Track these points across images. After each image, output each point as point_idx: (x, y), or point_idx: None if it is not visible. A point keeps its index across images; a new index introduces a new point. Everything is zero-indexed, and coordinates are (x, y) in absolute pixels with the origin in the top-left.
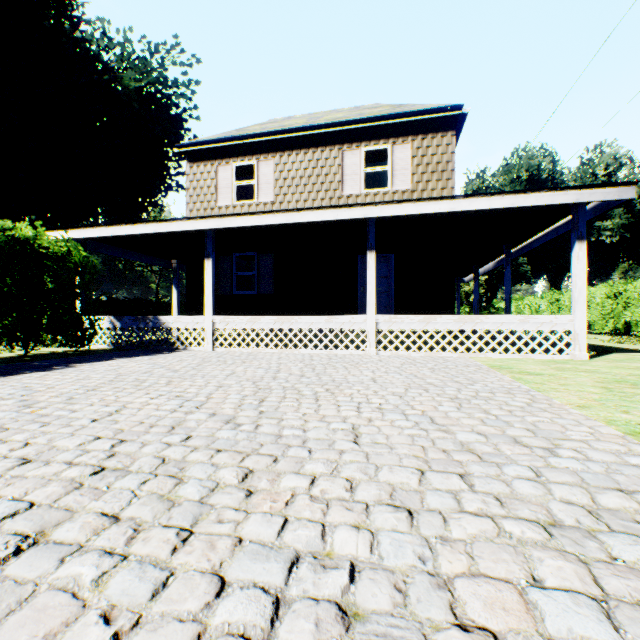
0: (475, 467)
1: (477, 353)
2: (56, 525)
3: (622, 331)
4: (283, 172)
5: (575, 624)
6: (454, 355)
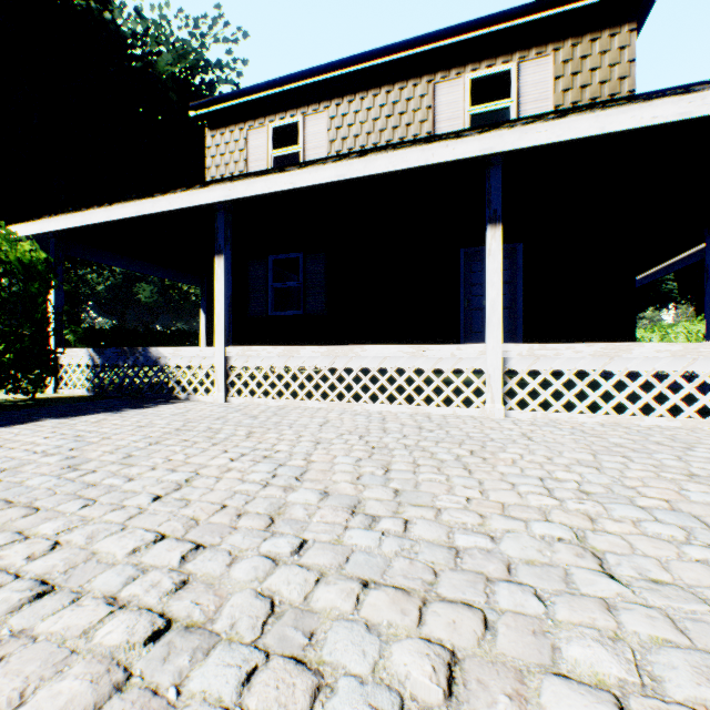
0: None
1: None
2: None
3: None
4: (341, 128)
5: None
6: (672, 423)
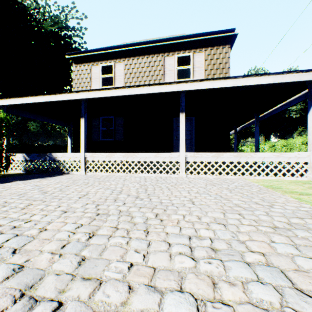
0: None
1: (249, 176)
2: None
3: None
4: (129, 69)
5: None
6: (234, 177)
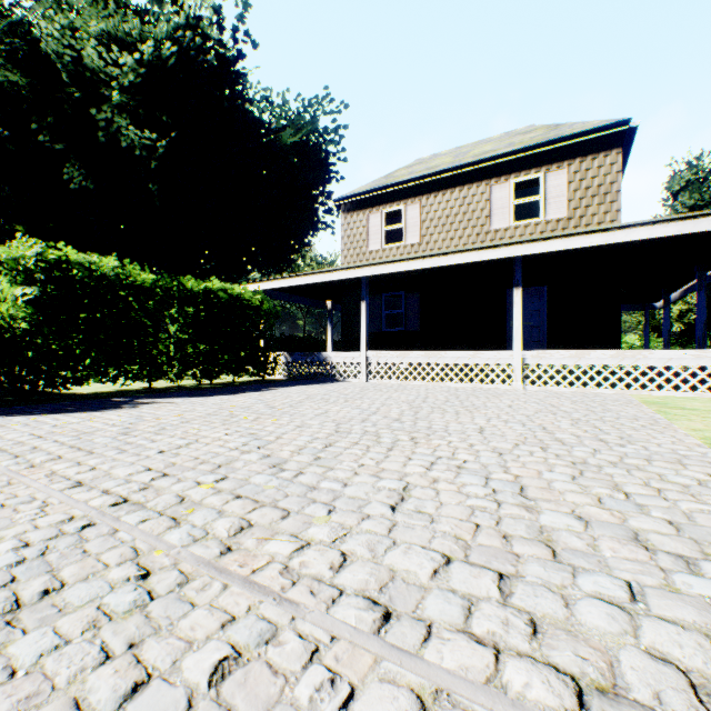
0: (554, 446)
1: (639, 390)
2: (334, 443)
3: None
4: (429, 213)
5: (555, 477)
6: (611, 392)
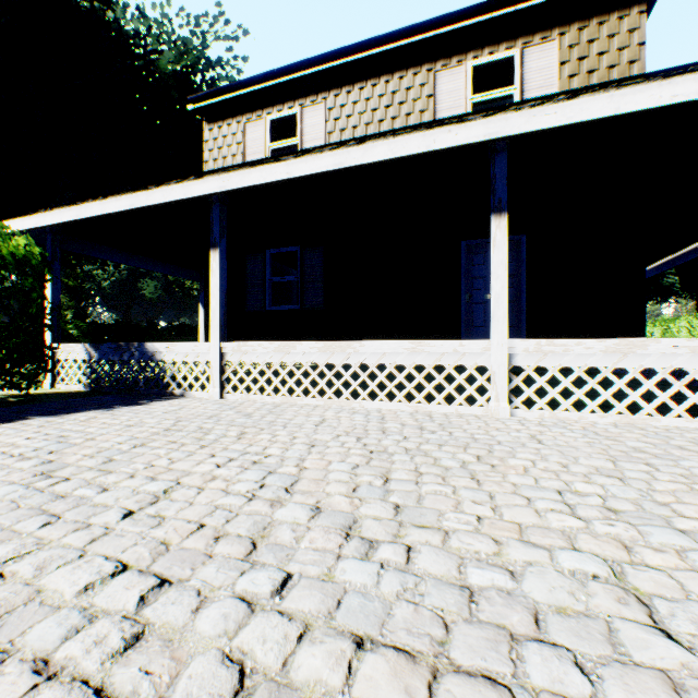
0: None
1: None
2: None
3: None
4: (339, 120)
5: None
6: (691, 424)
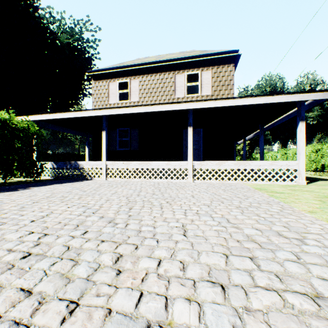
0: (258, 252)
1: (247, 181)
2: None
3: (320, 169)
4: (143, 85)
5: None
6: (234, 182)
